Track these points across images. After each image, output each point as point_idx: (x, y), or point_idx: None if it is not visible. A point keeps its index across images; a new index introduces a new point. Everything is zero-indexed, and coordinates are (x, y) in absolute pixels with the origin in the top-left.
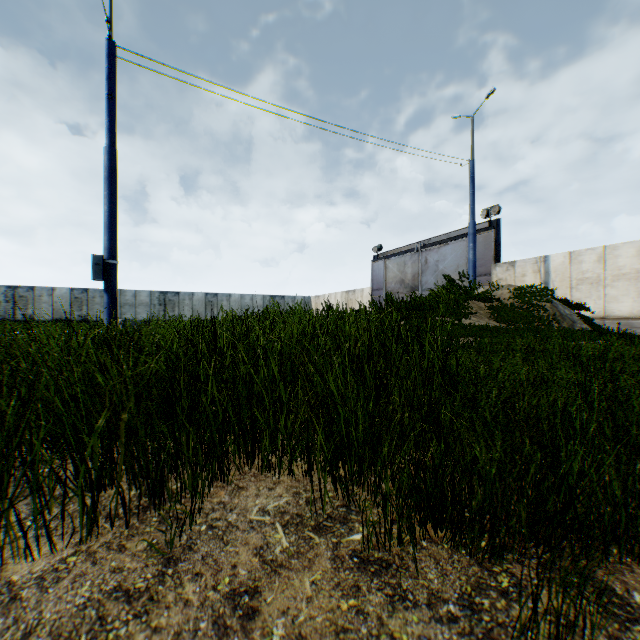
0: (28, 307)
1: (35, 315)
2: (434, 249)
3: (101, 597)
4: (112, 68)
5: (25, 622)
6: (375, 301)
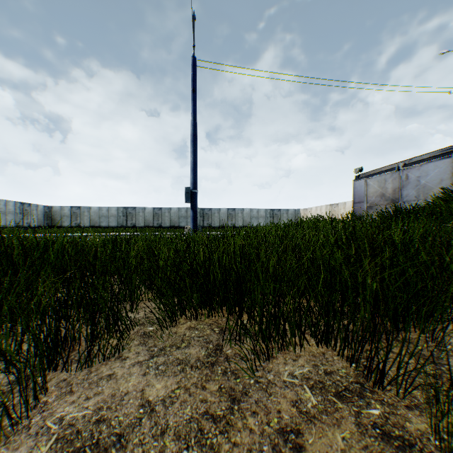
0: (132, 219)
1: (136, 223)
2: (415, 167)
3: (415, 374)
4: (194, 73)
5: (386, 377)
6: (356, 211)
